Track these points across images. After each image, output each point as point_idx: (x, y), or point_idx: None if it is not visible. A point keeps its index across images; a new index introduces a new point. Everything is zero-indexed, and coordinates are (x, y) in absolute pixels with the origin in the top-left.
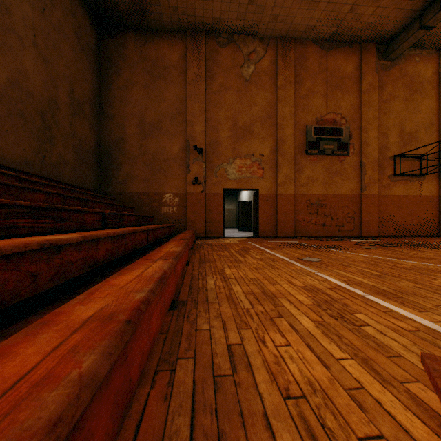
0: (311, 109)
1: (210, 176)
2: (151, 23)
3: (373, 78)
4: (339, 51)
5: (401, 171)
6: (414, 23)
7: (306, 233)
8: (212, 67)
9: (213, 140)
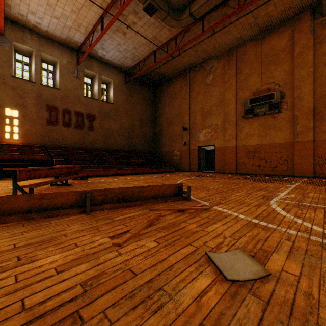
0: (248, 87)
1: (191, 140)
2: (169, 78)
3: (307, 40)
4: (272, 35)
5: None
6: None
7: (245, 171)
8: (192, 85)
9: (193, 122)
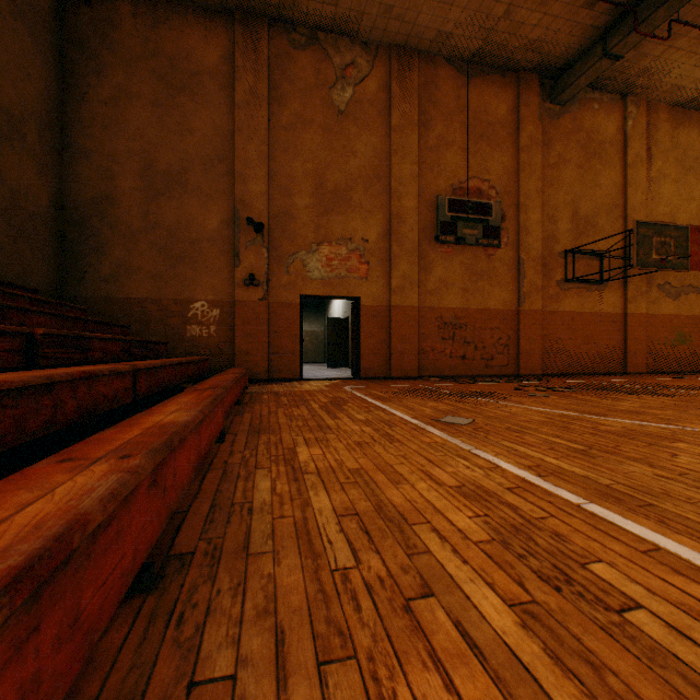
0: (444, 169)
1: (277, 273)
2: None
3: (535, 128)
4: (486, 80)
5: (574, 274)
6: (595, 48)
7: (436, 371)
8: (281, 83)
9: (282, 209)
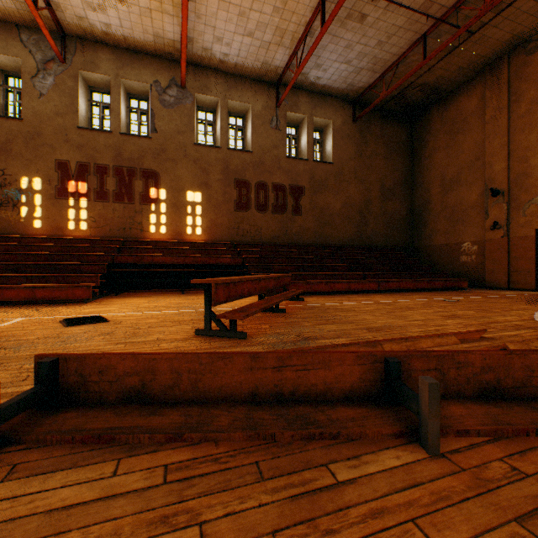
0: None
1: (514, 217)
2: (447, 89)
3: None
4: None
5: None
6: None
7: None
8: (517, 88)
9: (518, 173)
